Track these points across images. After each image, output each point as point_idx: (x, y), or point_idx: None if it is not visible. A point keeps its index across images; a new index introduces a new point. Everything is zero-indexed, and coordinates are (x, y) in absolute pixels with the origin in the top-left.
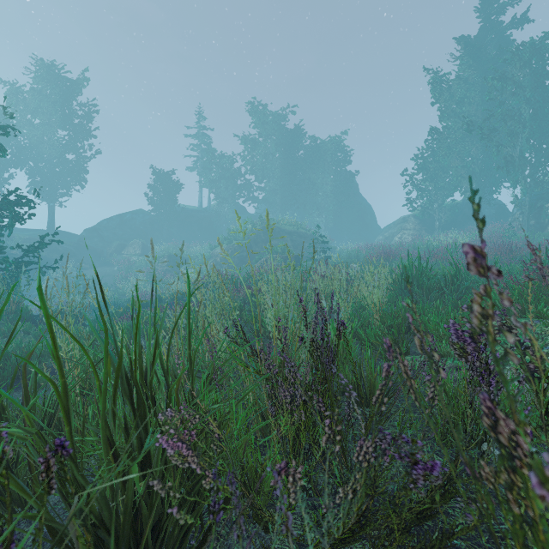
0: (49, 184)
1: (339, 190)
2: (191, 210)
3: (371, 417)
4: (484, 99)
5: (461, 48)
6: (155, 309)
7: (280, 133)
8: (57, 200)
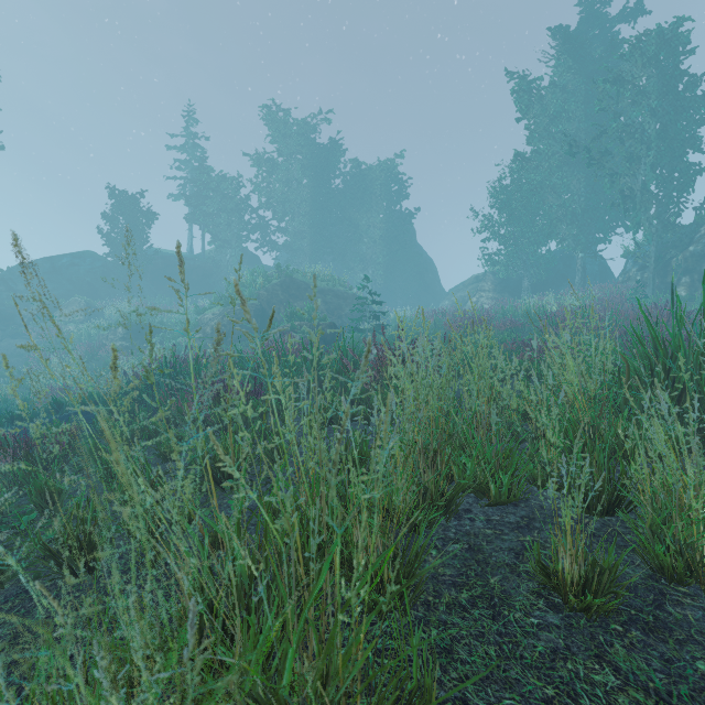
0: None
1: (391, 235)
2: (174, 256)
3: None
4: (587, 115)
5: (560, 41)
6: None
7: (308, 151)
8: None
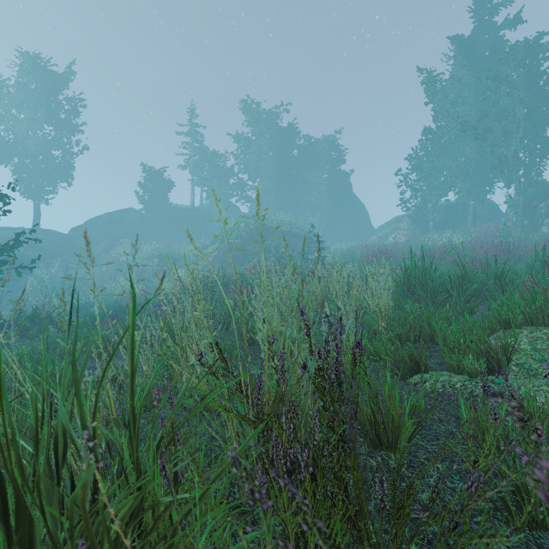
0: (34, 180)
1: (333, 189)
2: (183, 209)
3: (408, 488)
4: (477, 99)
5: (455, 48)
6: (75, 336)
7: (273, 131)
8: (42, 197)
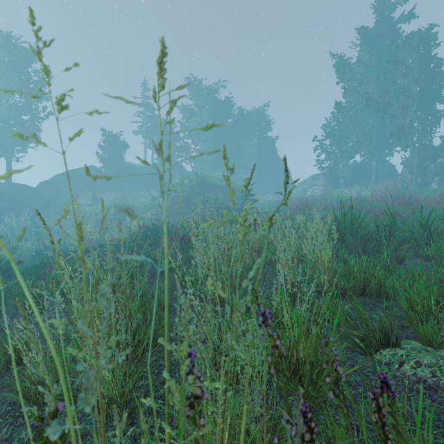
0: (7, 141)
1: (261, 152)
2: (137, 167)
3: None
4: (379, 79)
5: (362, 37)
6: None
7: (212, 104)
8: (14, 156)
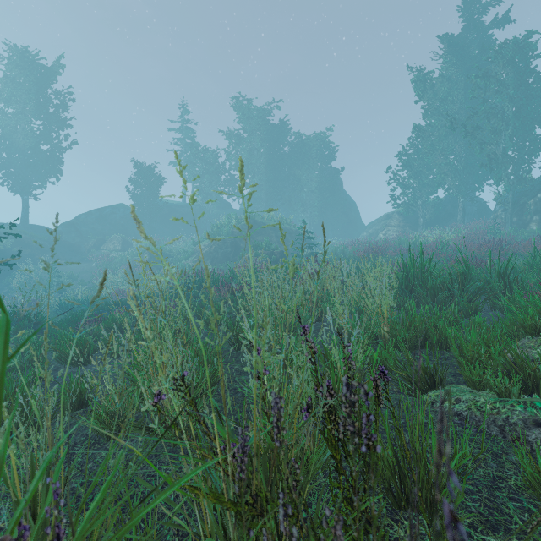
0: (22, 175)
1: (324, 186)
2: (174, 205)
3: None
4: (467, 98)
5: (445, 46)
6: None
7: (264, 128)
8: (31, 193)
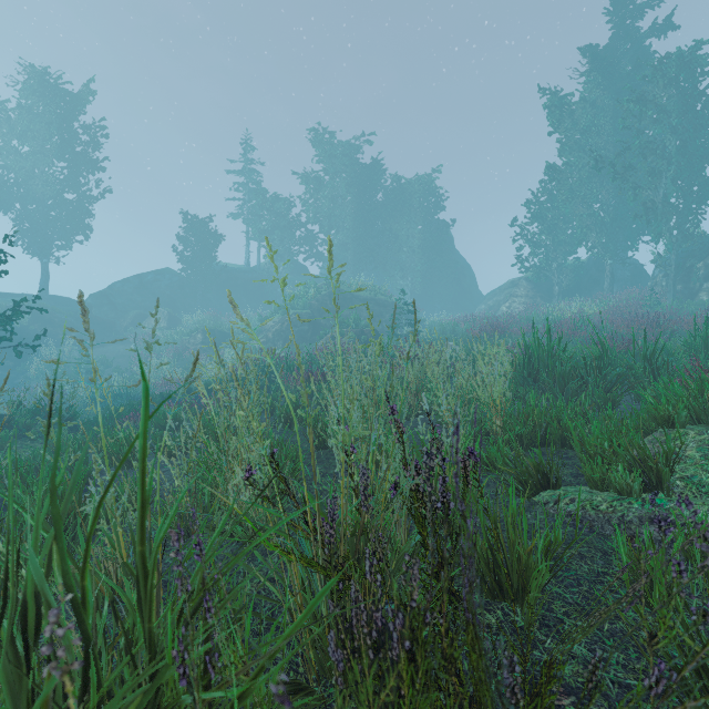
0: (41, 233)
1: (429, 244)
2: (235, 270)
3: (547, 666)
4: (616, 128)
5: (588, 61)
6: (56, 451)
7: (352, 169)
8: (52, 255)
